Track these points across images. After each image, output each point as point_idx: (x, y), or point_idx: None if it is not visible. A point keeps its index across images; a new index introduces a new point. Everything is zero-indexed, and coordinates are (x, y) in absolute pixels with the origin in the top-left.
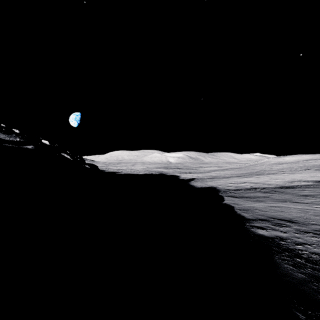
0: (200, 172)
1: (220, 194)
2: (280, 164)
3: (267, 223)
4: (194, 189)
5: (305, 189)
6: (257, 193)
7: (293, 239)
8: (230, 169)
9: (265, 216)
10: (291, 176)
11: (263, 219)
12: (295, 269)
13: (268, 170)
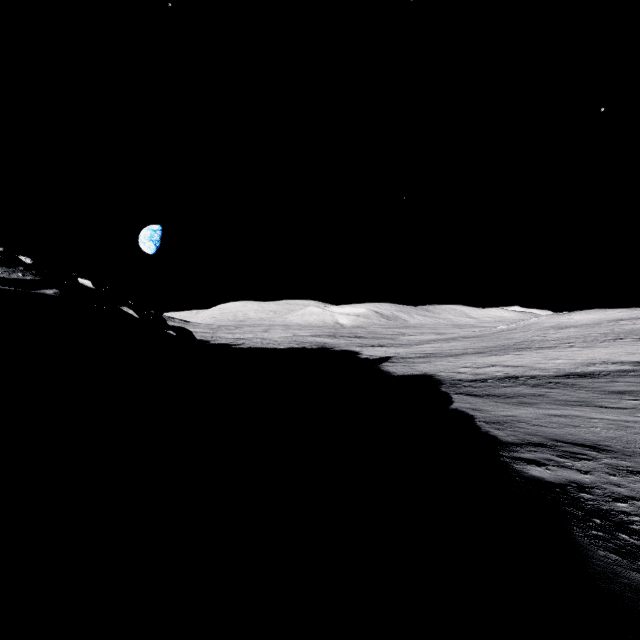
0: (401, 344)
1: (443, 389)
2: (562, 329)
3: (547, 452)
4: (389, 378)
5: (617, 380)
6: (519, 388)
7: (606, 489)
8: (462, 339)
9: (541, 436)
10: (587, 352)
11: (538, 442)
12: (623, 562)
13: (538, 341)
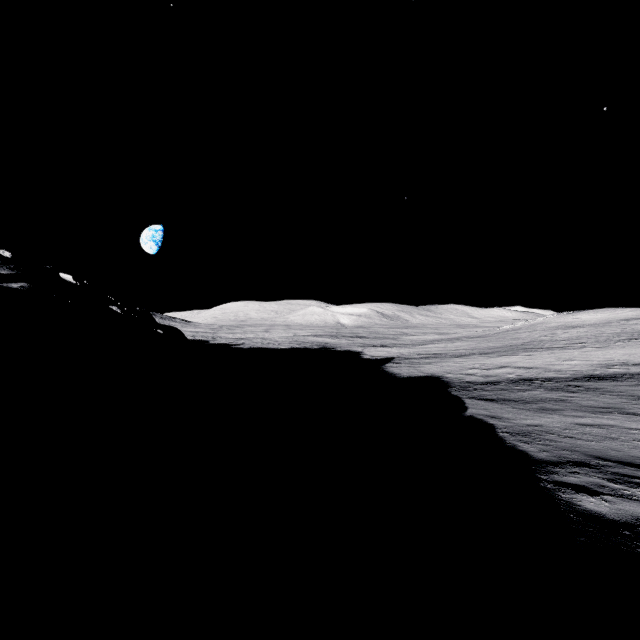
0: (404, 344)
1: (453, 392)
2: (570, 329)
3: (594, 475)
4: (394, 381)
5: None
6: (536, 392)
7: None
8: (467, 339)
9: (579, 452)
10: (603, 353)
11: (578, 461)
12: None
13: (547, 341)
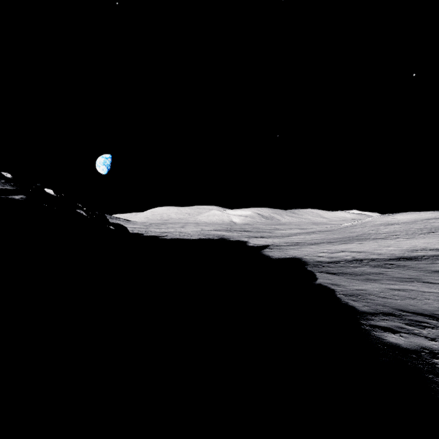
0: (276, 236)
1: (309, 268)
2: (389, 225)
3: (397, 321)
4: (269, 261)
5: (436, 262)
6: (364, 268)
7: None
8: (319, 232)
9: (389, 306)
10: (410, 242)
11: (387, 312)
12: None
13: (373, 234)
